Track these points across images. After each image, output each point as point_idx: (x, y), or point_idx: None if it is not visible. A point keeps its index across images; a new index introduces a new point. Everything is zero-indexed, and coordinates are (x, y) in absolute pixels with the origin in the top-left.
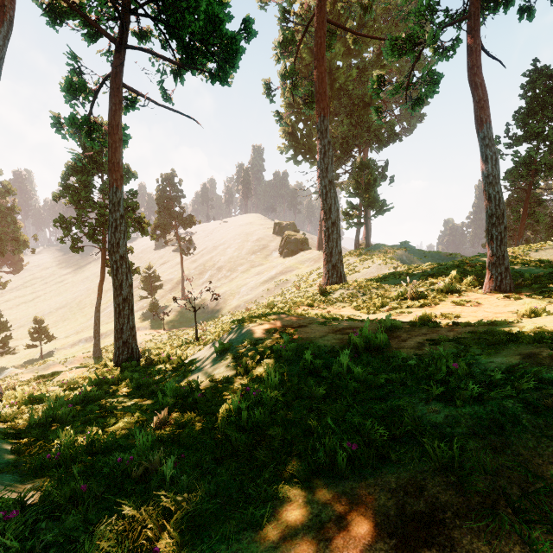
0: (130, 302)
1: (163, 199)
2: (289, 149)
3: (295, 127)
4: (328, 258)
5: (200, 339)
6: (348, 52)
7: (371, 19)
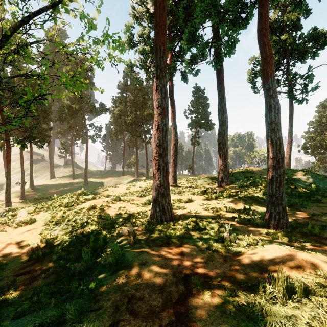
0: None
1: None
2: None
3: None
4: (51, 173)
5: None
6: None
7: None
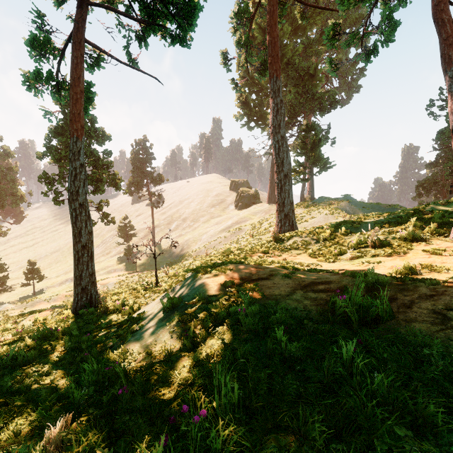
0: (90, 249)
1: (137, 160)
2: (243, 117)
3: (249, 97)
4: (281, 208)
5: (159, 285)
6: (294, 32)
7: (315, 1)
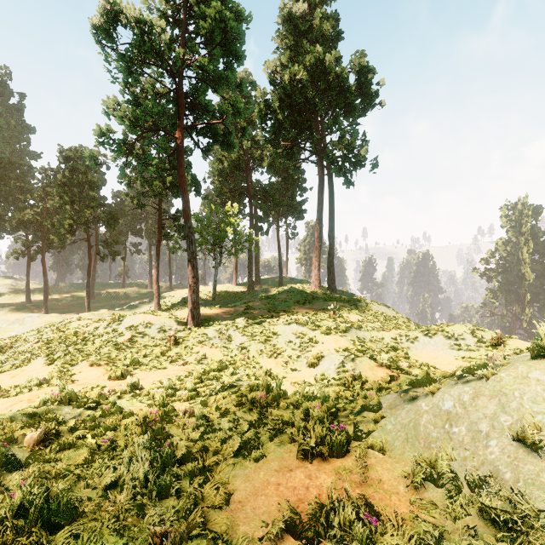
0: None
1: None
2: None
3: None
4: None
5: None
6: None
7: None
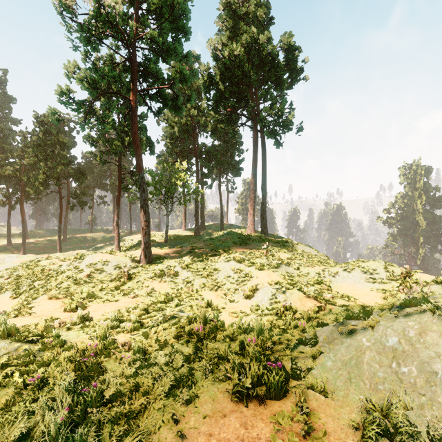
0: None
1: None
2: None
3: None
4: None
5: None
6: None
7: None
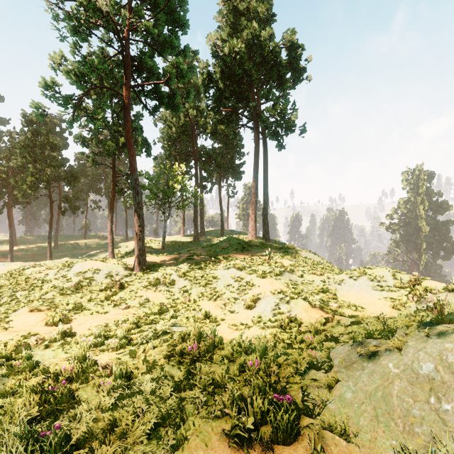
0: None
1: None
2: None
3: None
4: None
5: None
6: None
7: None
